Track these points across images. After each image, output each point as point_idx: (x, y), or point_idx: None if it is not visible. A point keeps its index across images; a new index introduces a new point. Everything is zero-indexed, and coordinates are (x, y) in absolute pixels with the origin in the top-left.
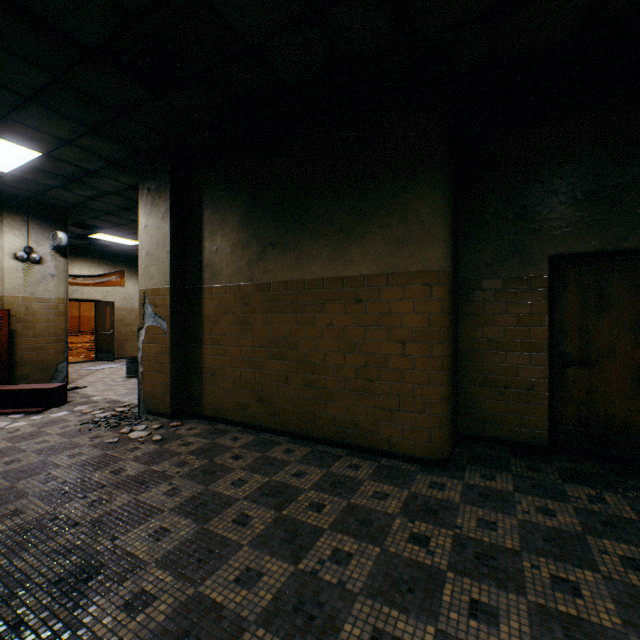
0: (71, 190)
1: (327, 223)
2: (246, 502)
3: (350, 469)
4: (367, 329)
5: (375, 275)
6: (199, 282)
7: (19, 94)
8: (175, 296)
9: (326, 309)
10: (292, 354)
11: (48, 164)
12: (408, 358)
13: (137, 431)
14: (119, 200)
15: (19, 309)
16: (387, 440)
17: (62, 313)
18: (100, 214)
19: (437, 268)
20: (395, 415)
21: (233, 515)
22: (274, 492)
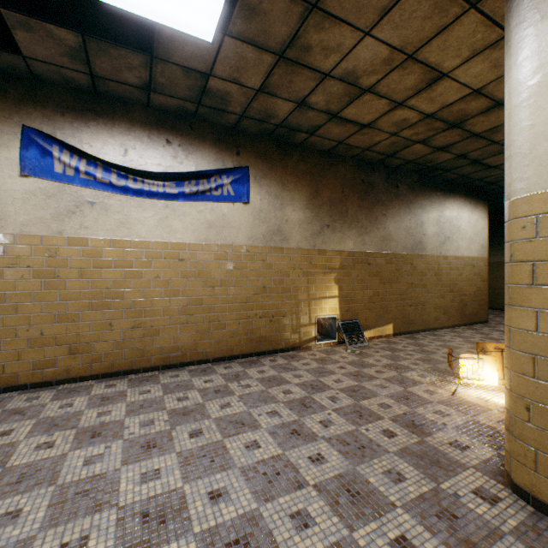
0: None
1: (499, 246)
2: None
3: None
4: None
5: None
6: None
7: None
8: None
9: (499, 271)
10: None
11: None
12: None
13: None
14: None
15: None
16: None
17: None
18: None
19: None
20: None
21: None
22: None
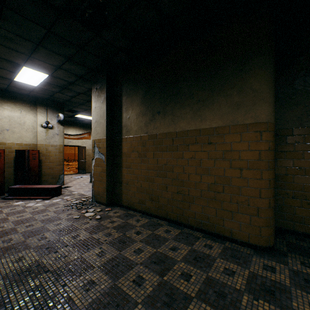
0: (64, 93)
1: (190, 97)
2: (141, 266)
3: (206, 248)
4: (215, 160)
5: (221, 127)
6: (120, 135)
7: (33, 42)
8: (108, 142)
9: (189, 148)
10: (169, 174)
11: (52, 80)
12: (244, 179)
13: (89, 212)
14: (85, 97)
15: (43, 150)
16: (229, 230)
17: (61, 151)
18: (78, 105)
19: (265, 120)
20: (235, 215)
21: (133, 276)
22: (158, 261)
